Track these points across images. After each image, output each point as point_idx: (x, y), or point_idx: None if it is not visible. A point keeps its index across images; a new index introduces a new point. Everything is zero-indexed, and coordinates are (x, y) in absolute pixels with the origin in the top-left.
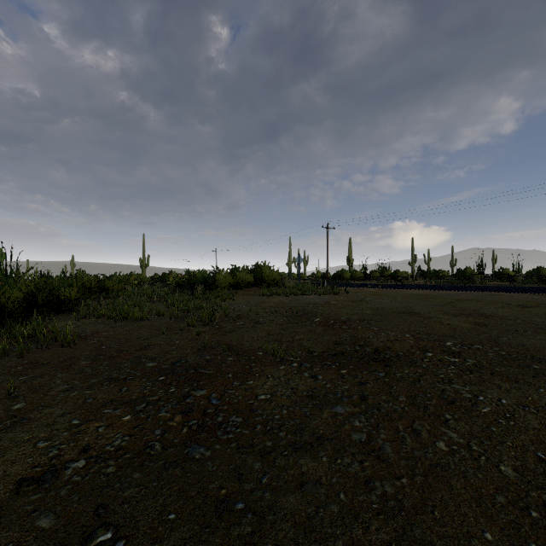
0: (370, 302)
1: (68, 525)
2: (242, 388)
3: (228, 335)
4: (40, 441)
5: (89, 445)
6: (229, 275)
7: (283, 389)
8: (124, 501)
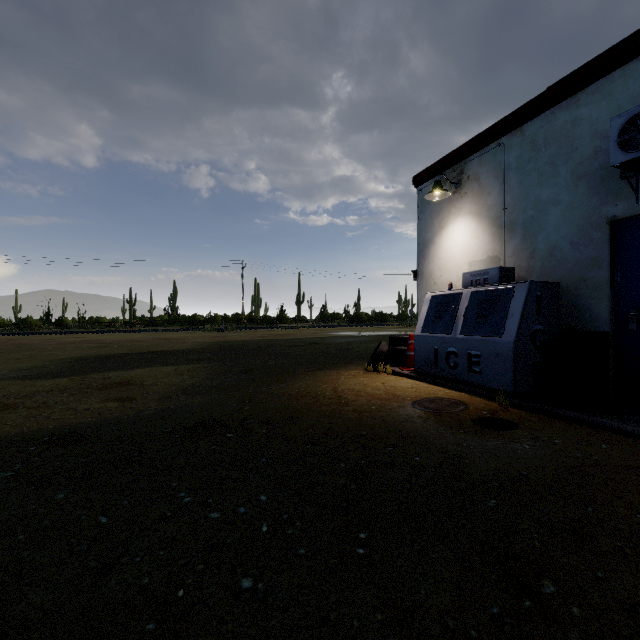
0: None
1: None
2: None
3: None
4: None
5: None
6: None
7: None
8: None
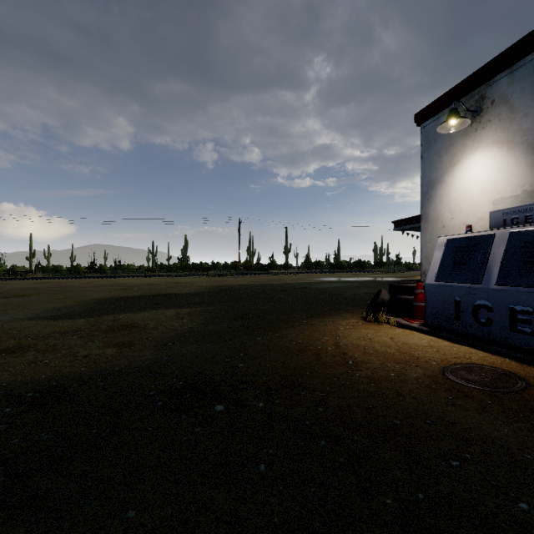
0: (5, 287)
1: None
2: None
3: None
4: None
5: None
6: None
7: None
8: None
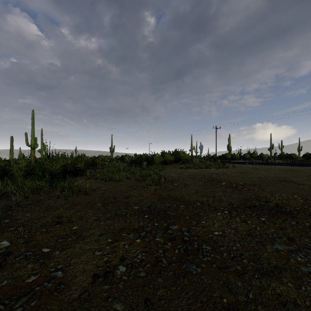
0: (253, 173)
1: (132, 310)
2: (200, 226)
3: (172, 191)
4: (96, 251)
5: (123, 256)
6: (161, 156)
7: (228, 228)
8: (160, 298)
